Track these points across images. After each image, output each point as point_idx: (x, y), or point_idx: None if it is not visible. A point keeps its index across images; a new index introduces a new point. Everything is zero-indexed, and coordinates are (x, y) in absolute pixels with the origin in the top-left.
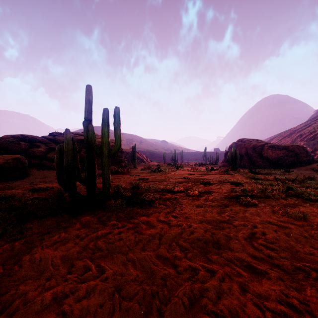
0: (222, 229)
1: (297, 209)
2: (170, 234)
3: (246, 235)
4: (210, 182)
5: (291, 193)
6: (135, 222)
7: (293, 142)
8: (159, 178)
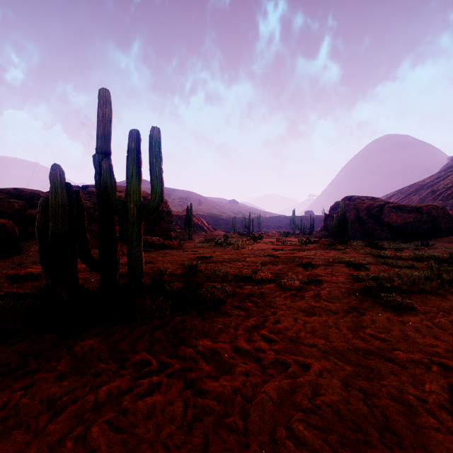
0: (378, 376)
1: None
2: (267, 397)
3: (446, 399)
4: (311, 262)
5: None
6: (187, 356)
7: (422, 201)
8: (228, 255)
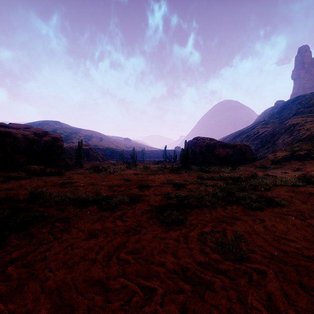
0: None
1: (234, 228)
2: None
3: None
4: (151, 184)
5: (232, 197)
6: None
7: (242, 142)
8: (92, 180)
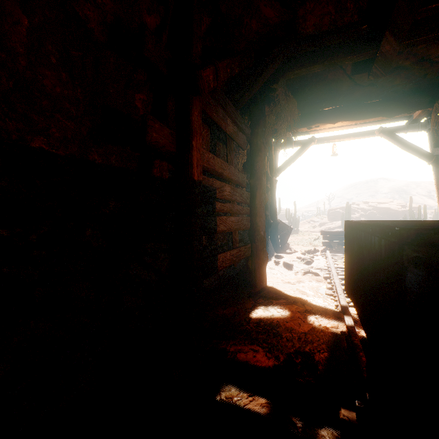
0: None
1: None
2: None
3: None
4: None
5: None
6: None
7: None
8: None
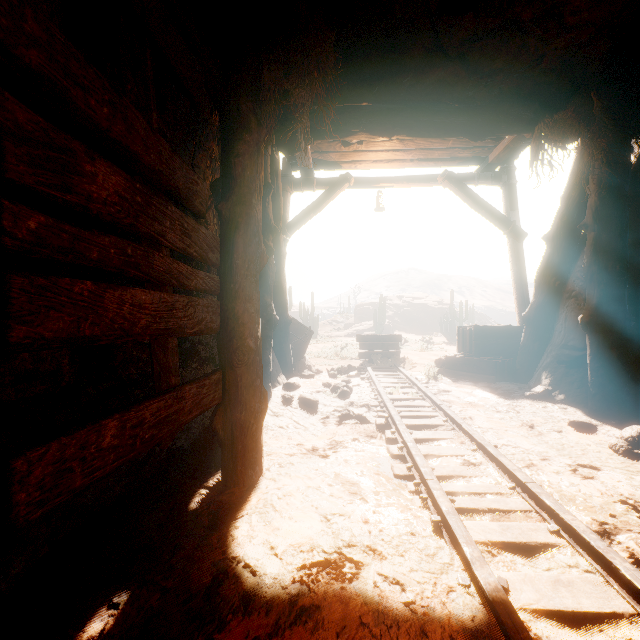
0: None
1: None
2: None
3: None
4: None
5: None
6: None
7: None
8: None
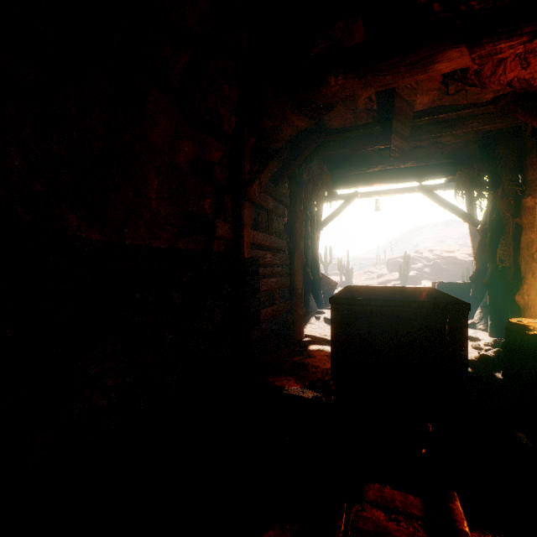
0: None
1: None
2: None
3: None
4: None
5: None
6: None
7: None
8: None
